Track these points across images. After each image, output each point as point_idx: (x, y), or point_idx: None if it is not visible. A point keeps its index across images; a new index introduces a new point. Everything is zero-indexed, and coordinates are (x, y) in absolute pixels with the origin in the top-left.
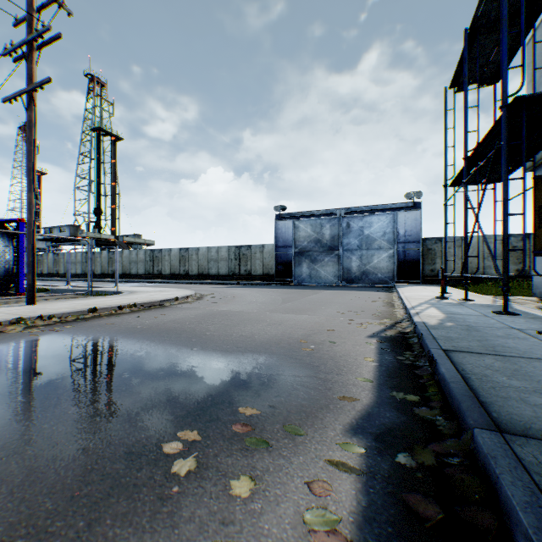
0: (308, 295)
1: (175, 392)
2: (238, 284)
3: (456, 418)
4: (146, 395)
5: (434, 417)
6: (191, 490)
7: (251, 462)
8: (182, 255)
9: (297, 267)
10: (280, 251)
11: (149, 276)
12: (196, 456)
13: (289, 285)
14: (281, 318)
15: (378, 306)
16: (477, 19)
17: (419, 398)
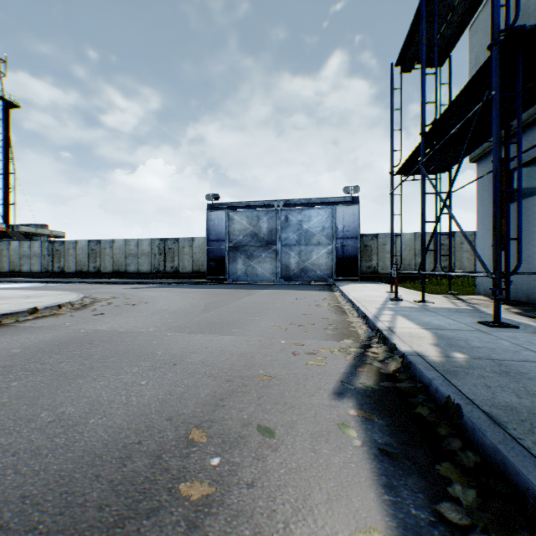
0: (241, 297)
1: None
2: (161, 283)
3: None
4: None
5: None
6: None
7: None
8: (92, 248)
9: (232, 263)
10: (213, 245)
11: (48, 274)
12: None
13: (222, 284)
14: (186, 344)
15: (327, 314)
16: None
17: None
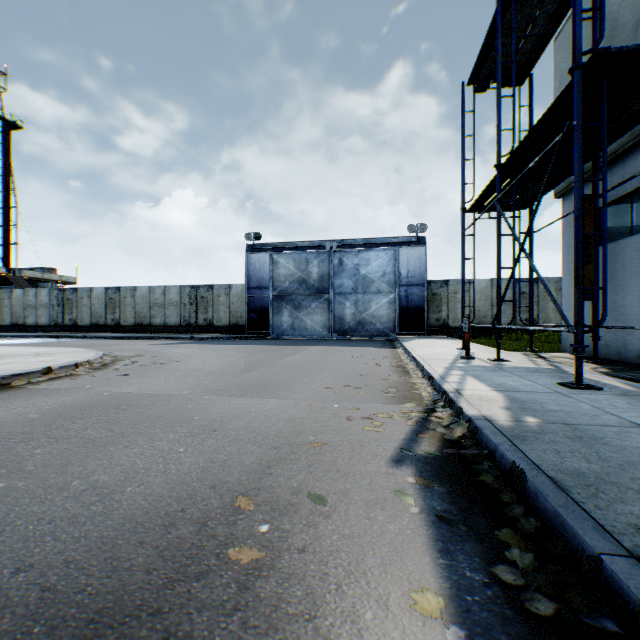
0: (287, 354)
1: None
2: (192, 338)
3: None
4: None
5: None
6: None
7: None
8: (110, 297)
9: (276, 315)
10: (253, 293)
11: (57, 328)
12: None
13: (264, 340)
14: (226, 409)
15: (387, 374)
16: None
17: None
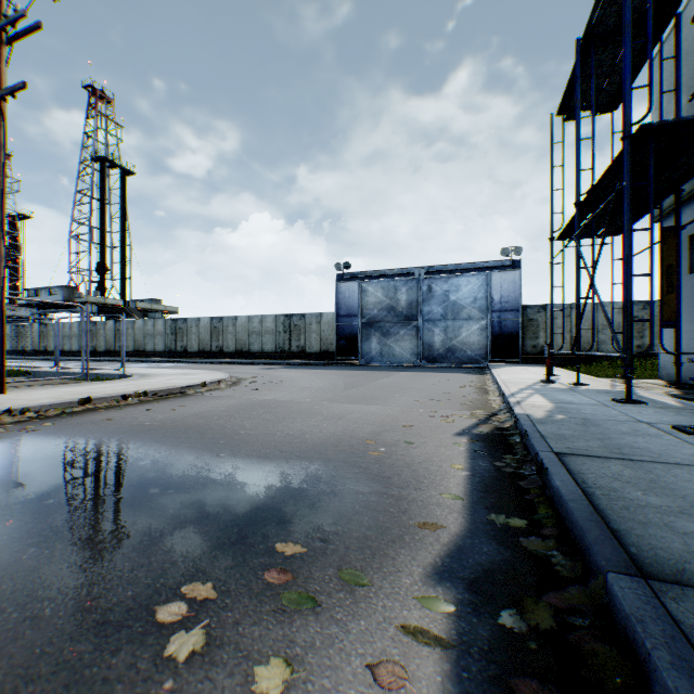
0: (379, 378)
1: (187, 521)
2: (288, 364)
3: (579, 553)
4: (143, 526)
5: (549, 551)
6: (193, 686)
7: (289, 633)
8: (214, 326)
9: (365, 342)
10: (343, 321)
11: (170, 354)
12: (207, 626)
13: (354, 366)
14: (342, 409)
15: (467, 393)
16: (591, 27)
17: (527, 523)
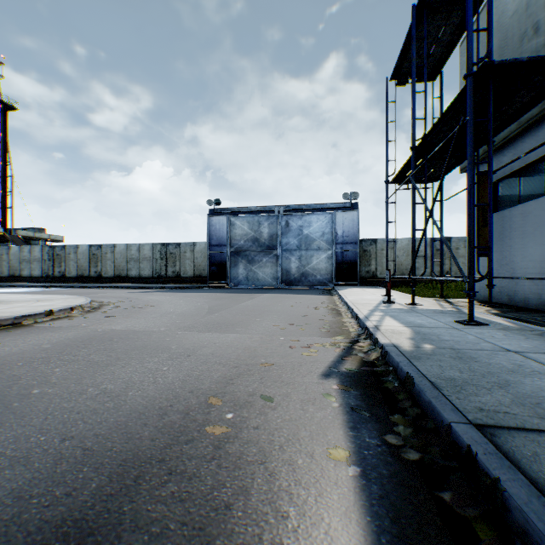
0: (243, 300)
1: None
2: (163, 287)
3: None
4: None
5: None
6: None
7: None
8: (93, 253)
9: (233, 268)
10: (214, 250)
11: (48, 279)
12: None
13: (223, 289)
14: (196, 341)
15: (323, 315)
16: None
17: None
